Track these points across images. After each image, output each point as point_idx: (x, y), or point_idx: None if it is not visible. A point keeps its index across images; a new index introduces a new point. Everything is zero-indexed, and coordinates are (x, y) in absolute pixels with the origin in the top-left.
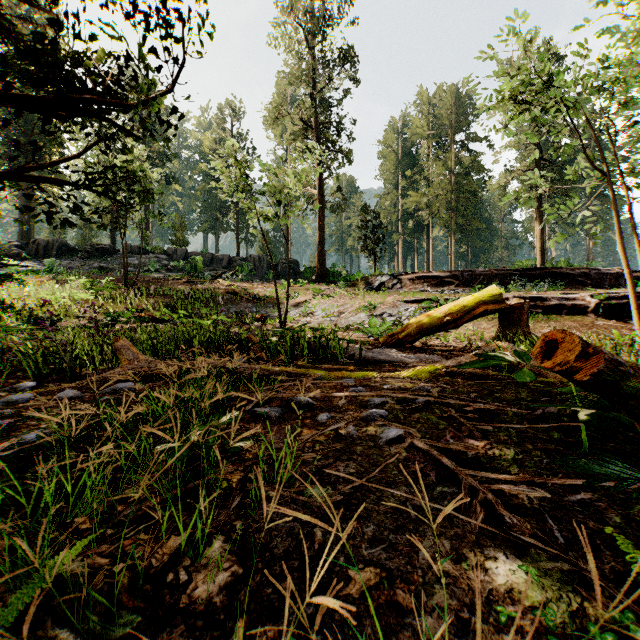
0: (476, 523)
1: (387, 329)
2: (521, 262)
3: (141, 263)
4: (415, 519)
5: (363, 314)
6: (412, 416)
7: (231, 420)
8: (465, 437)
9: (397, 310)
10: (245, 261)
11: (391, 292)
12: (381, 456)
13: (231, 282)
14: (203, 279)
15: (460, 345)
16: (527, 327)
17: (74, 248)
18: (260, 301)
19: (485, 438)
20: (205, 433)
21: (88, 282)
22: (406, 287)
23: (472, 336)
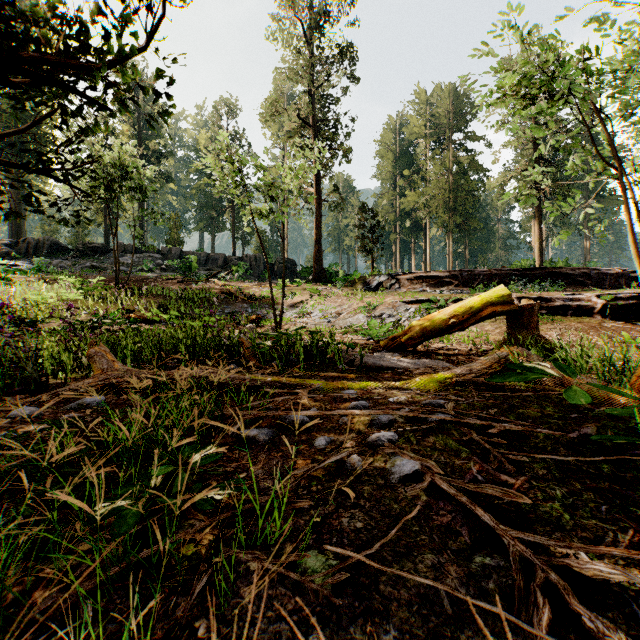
0: (551, 639)
1: (387, 331)
2: (519, 262)
3: (134, 262)
4: (452, 615)
5: (361, 315)
6: (426, 440)
7: (202, 460)
8: (495, 471)
9: (396, 311)
10: (241, 261)
11: (389, 292)
12: (395, 501)
13: (226, 282)
14: (198, 279)
15: (464, 348)
16: (537, 330)
17: (66, 247)
18: (256, 301)
19: (519, 472)
20: (170, 474)
21: (78, 282)
22: (404, 287)
23: (476, 338)
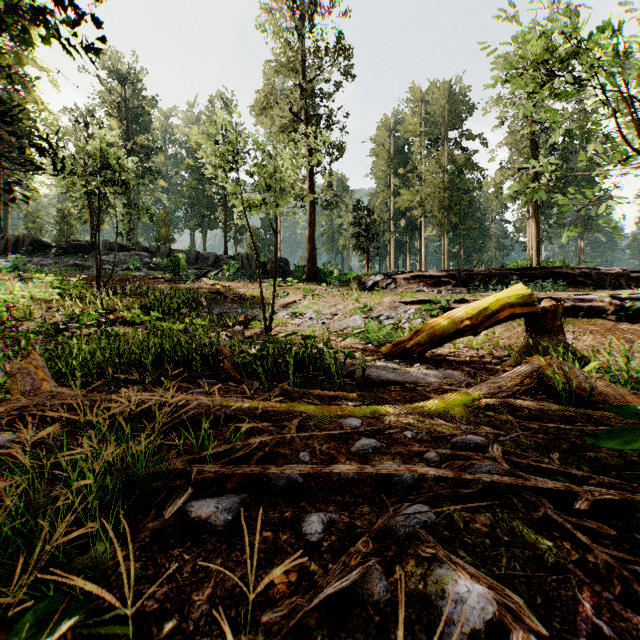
0: None
1: (386, 333)
2: (516, 262)
3: (121, 261)
4: None
5: (358, 316)
6: (477, 518)
7: None
8: (624, 606)
9: (395, 312)
10: (233, 259)
11: (385, 292)
12: None
13: (216, 281)
14: (186, 278)
15: (474, 354)
16: (562, 335)
17: (48, 244)
18: (246, 301)
19: None
20: None
21: (57, 280)
22: (401, 287)
23: (485, 343)
